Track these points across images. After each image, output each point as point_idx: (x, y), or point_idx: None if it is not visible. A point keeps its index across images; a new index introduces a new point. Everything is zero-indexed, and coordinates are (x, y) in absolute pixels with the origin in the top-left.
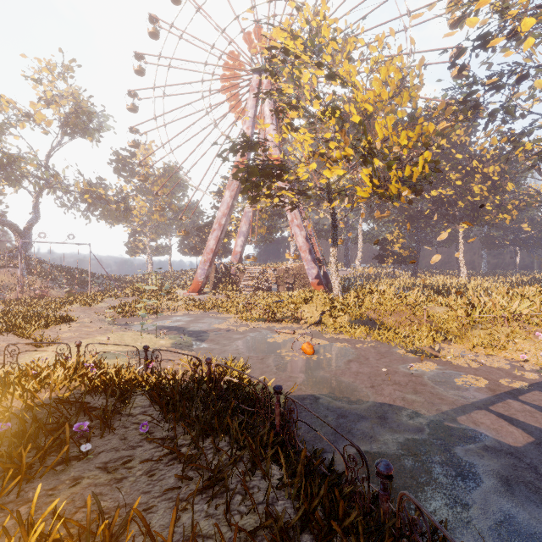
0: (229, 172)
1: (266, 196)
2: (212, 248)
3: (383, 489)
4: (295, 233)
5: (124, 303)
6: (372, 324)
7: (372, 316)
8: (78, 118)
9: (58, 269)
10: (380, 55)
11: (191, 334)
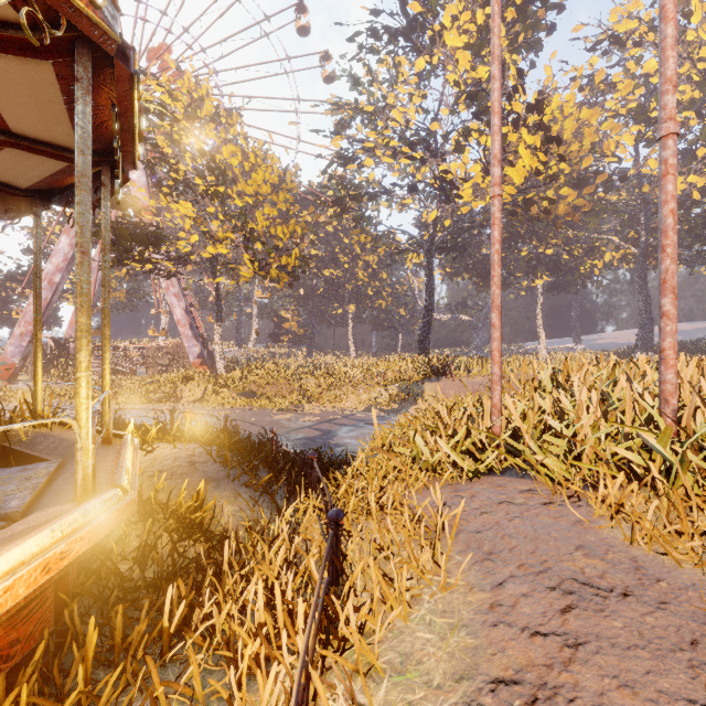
0: None
1: (136, 260)
2: None
3: (226, 425)
4: (171, 303)
5: None
6: (253, 396)
7: (254, 389)
8: None
9: None
10: (259, 159)
11: None
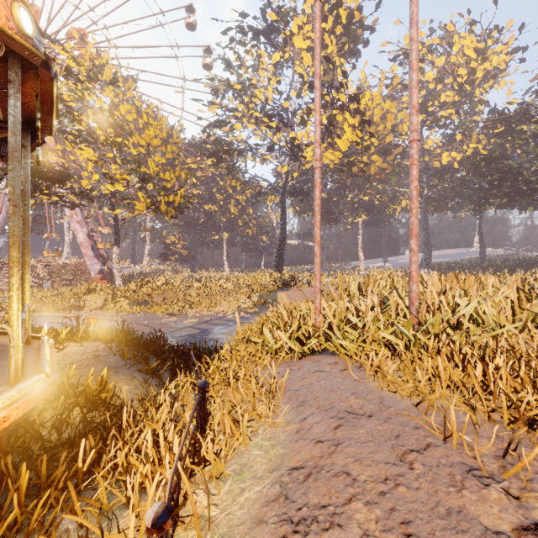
0: None
1: (44, 193)
2: None
3: (123, 327)
4: (75, 229)
5: None
6: (146, 304)
7: (147, 298)
8: None
9: None
10: (150, 118)
11: None
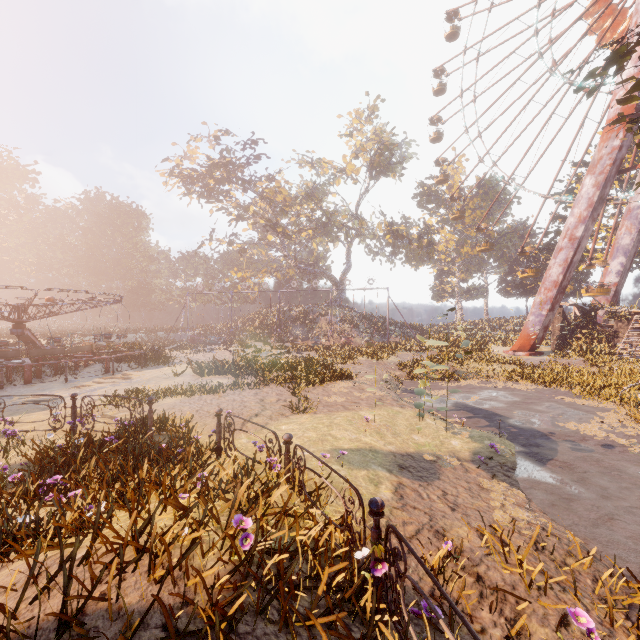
0: (589, 152)
1: None
2: (556, 280)
3: None
4: None
5: (417, 360)
6: None
7: None
8: (381, 156)
9: (364, 317)
10: None
11: (515, 436)
